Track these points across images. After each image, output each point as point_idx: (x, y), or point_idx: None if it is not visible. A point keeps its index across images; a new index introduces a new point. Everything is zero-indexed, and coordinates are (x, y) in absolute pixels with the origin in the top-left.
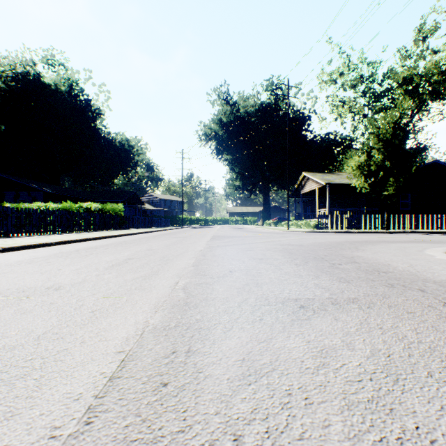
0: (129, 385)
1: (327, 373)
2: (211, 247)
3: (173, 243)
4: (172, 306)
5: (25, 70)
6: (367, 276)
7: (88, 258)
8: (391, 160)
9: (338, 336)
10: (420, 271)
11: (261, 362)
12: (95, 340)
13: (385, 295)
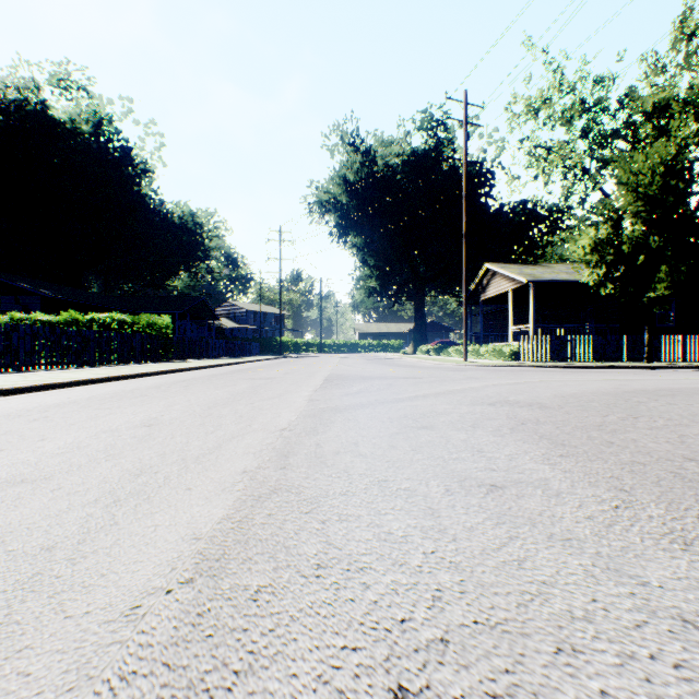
0: None
1: None
2: (317, 414)
3: (233, 397)
4: None
5: (22, 97)
6: None
7: None
8: (660, 234)
9: None
10: None
11: None
12: None
13: None
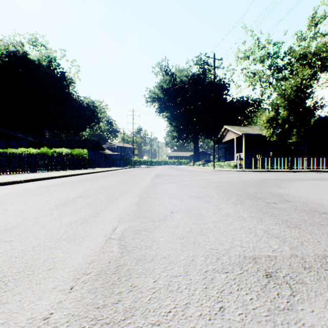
0: None
1: None
2: (154, 185)
3: (123, 181)
4: (97, 274)
5: (16, 50)
6: (311, 218)
7: (41, 196)
8: (294, 115)
9: None
10: None
11: None
12: None
13: None
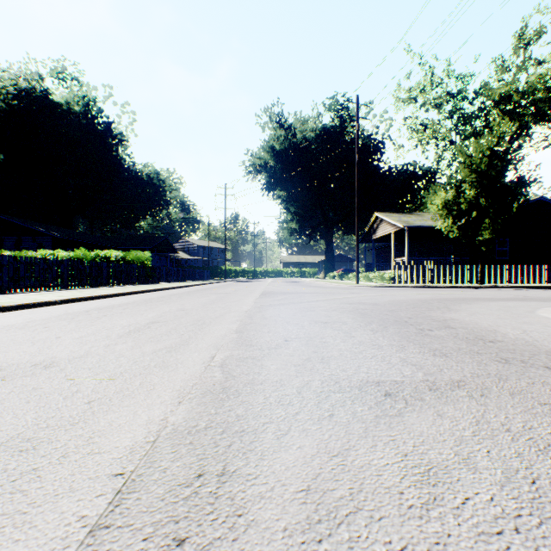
0: (120, 544)
1: (444, 518)
2: (260, 307)
3: (212, 301)
4: (204, 393)
5: (30, 86)
6: (470, 347)
7: (99, 322)
8: (487, 197)
9: (448, 446)
10: (539, 340)
11: (336, 494)
12: (82, 452)
13: (501, 376)
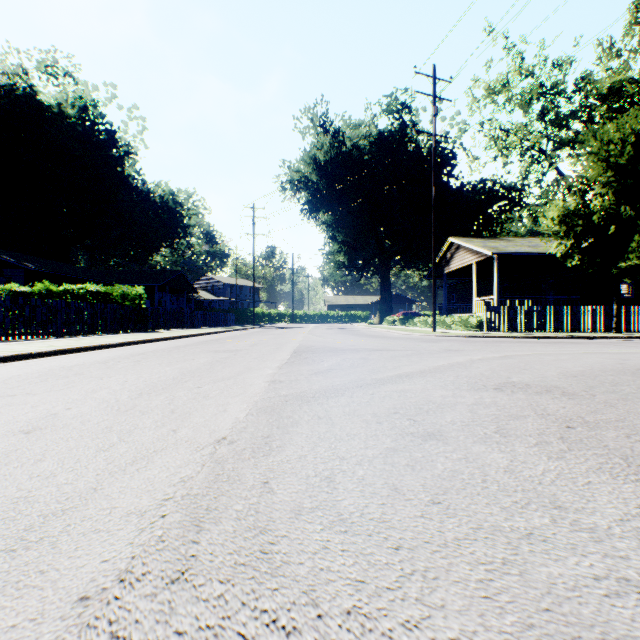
0: None
1: None
2: (277, 406)
3: (180, 377)
4: None
5: (11, 83)
6: None
7: None
8: (630, 204)
9: None
10: None
11: None
12: None
13: None
